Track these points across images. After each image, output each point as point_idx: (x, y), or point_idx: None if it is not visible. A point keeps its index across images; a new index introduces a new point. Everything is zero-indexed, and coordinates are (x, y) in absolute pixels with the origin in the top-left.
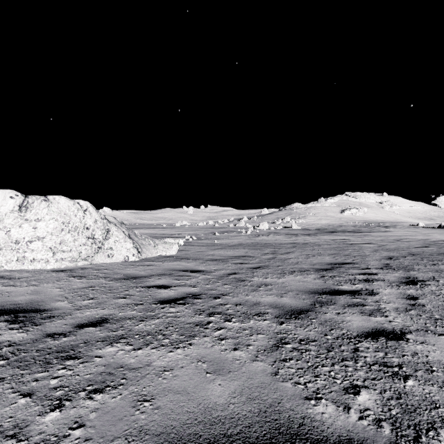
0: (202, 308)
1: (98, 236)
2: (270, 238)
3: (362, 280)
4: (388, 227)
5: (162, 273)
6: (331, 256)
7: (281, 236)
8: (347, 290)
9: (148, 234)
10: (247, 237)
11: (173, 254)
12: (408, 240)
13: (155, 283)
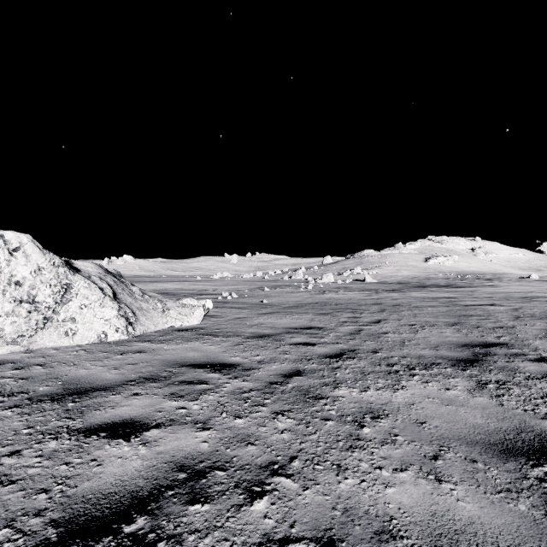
0: None
1: (43, 298)
2: (341, 295)
3: None
4: (491, 280)
5: (151, 375)
6: (452, 328)
7: (355, 292)
8: None
9: (172, 289)
10: (308, 294)
11: (195, 324)
12: (544, 299)
13: (116, 413)
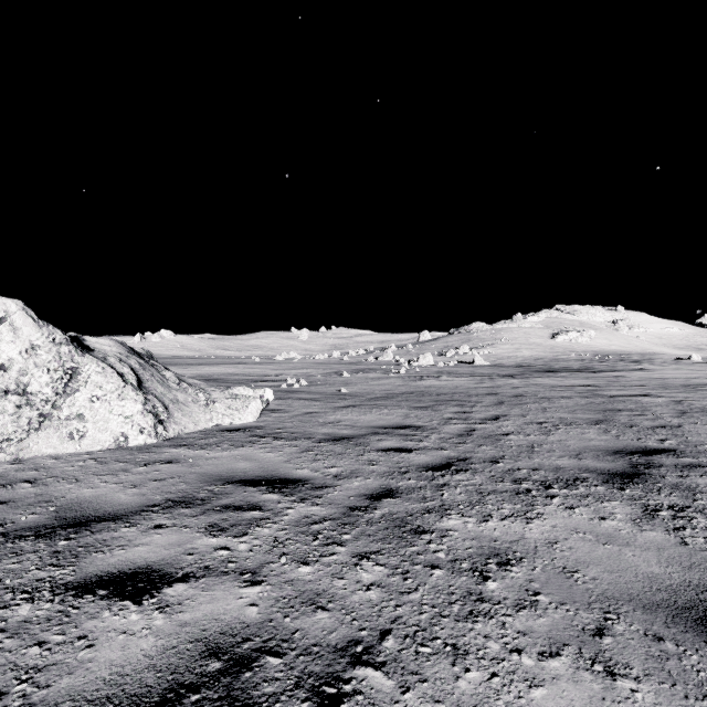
0: None
1: (39, 388)
2: (444, 383)
3: None
4: (639, 362)
5: (183, 497)
6: (596, 427)
7: (463, 378)
8: None
9: (221, 374)
10: (401, 381)
11: (249, 421)
12: None
13: (126, 557)
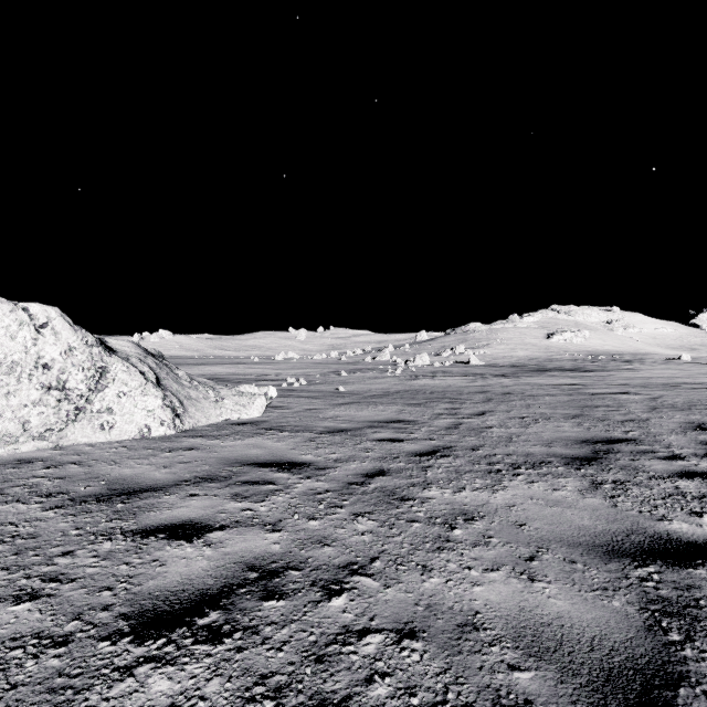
0: (275, 666)
1: (75, 385)
2: (438, 382)
3: (704, 498)
4: (630, 361)
5: (208, 475)
6: (572, 421)
7: (456, 378)
8: (699, 539)
9: (223, 374)
10: (397, 380)
11: (255, 416)
12: (692, 386)
13: (173, 514)
